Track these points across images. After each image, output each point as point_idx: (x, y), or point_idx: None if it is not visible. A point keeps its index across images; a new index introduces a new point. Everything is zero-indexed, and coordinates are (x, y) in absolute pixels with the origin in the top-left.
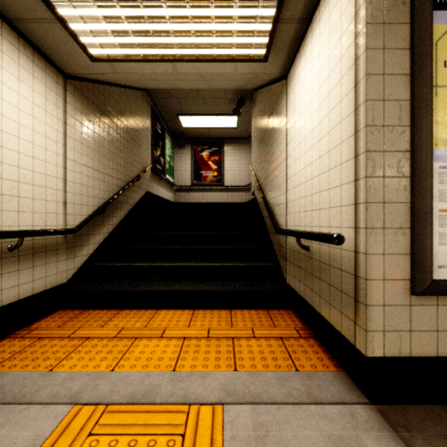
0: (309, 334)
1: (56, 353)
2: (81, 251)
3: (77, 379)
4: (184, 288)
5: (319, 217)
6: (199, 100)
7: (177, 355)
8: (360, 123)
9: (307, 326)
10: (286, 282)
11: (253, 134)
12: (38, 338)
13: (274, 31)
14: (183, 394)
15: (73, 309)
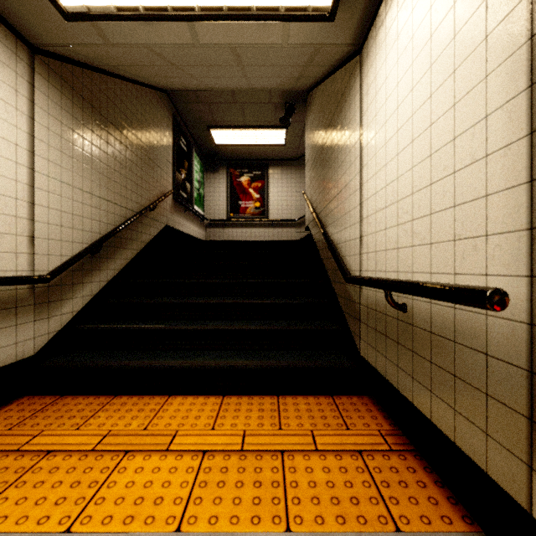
0: (404, 443)
1: None
2: (61, 307)
3: None
4: (210, 362)
5: (429, 257)
6: (236, 106)
7: (187, 492)
8: None
9: (398, 428)
10: (361, 355)
11: (307, 150)
12: None
13: None
14: None
15: (45, 394)
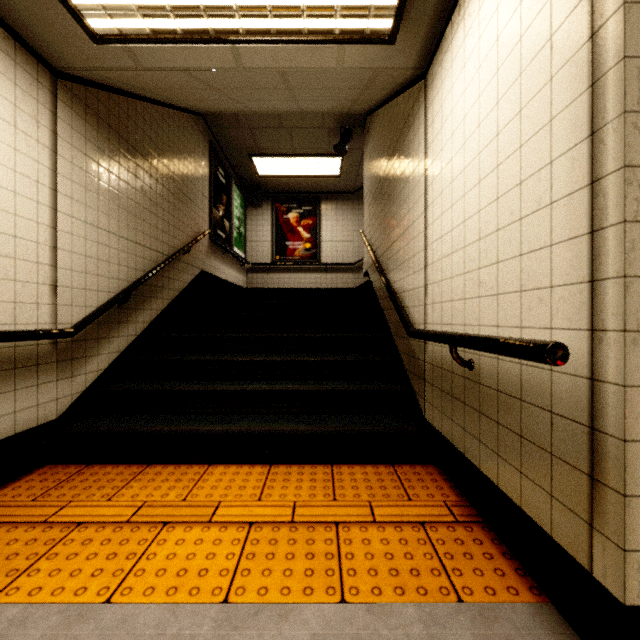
0: (471, 515)
1: (13, 559)
2: (85, 365)
3: (36, 623)
4: (255, 427)
5: (496, 309)
6: (283, 131)
7: (234, 564)
8: (607, 111)
9: (465, 498)
10: (425, 419)
11: (366, 182)
12: None
13: None
14: None
15: (68, 463)
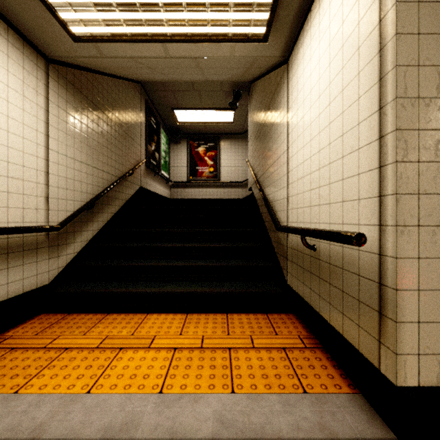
0: (315, 343)
1: (27, 369)
2: (66, 249)
3: (46, 404)
4: (177, 289)
5: (329, 213)
6: (194, 93)
7: (165, 372)
8: (388, 96)
9: (312, 334)
10: (287, 284)
11: (250, 128)
12: (10, 349)
13: (276, 3)
14: (169, 427)
15: (56, 312)
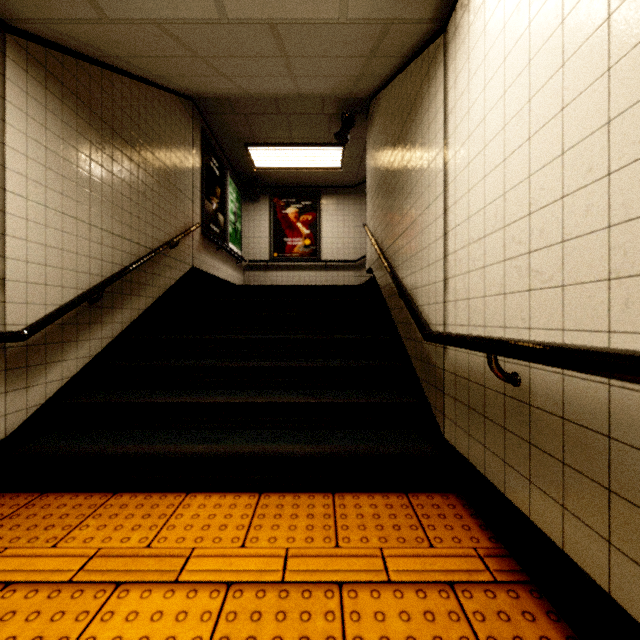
0: (513, 570)
1: None
2: (45, 373)
3: None
4: (242, 448)
5: (561, 305)
6: (280, 117)
7: None
8: None
9: (501, 544)
10: (445, 439)
11: (370, 172)
12: None
13: None
14: None
15: (20, 491)
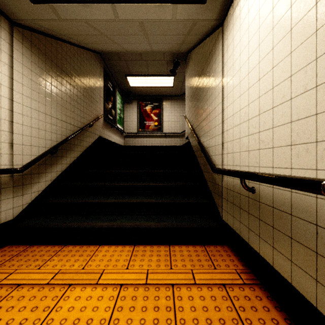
0: (252, 279)
1: None
2: (31, 188)
3: None
4: (126, 224)
5: (272, 156)
6: (142, 62)
7: (109, 315)
8: None
9: (248, 267)
10: (223, 219)
11: (187, 89)
12: None
13: None
14: None
15: (20, 244)
